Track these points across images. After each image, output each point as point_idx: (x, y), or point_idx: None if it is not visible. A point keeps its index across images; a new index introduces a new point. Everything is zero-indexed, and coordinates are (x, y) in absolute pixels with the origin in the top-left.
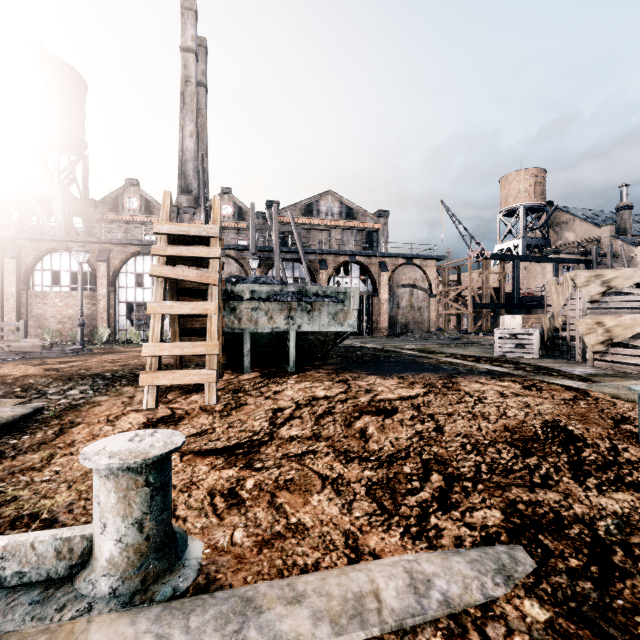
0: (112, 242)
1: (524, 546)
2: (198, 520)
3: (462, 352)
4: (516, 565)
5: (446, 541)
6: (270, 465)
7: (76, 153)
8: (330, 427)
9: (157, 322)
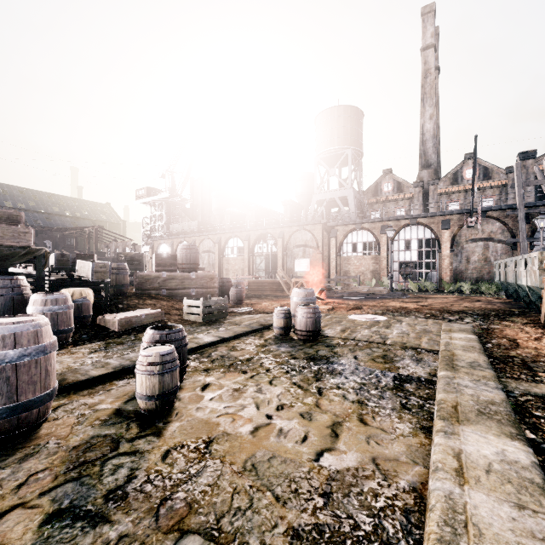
0: (390, 219)
1: None
2: None
3: None
4: None
5: None
6: None
7: (355, 163)
8: None
9: None
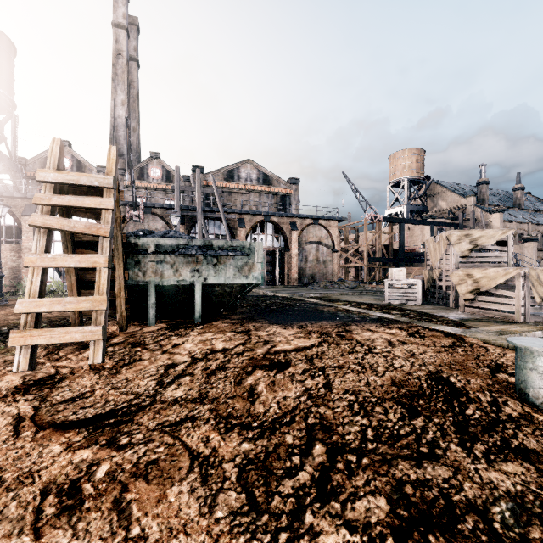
0: None
1: None
2: (4, 542)
3: (358, 300)
4: None
5: None
6: (138, 440)
7: (5, 112)
8: (219, 385)
9: (36, 276)
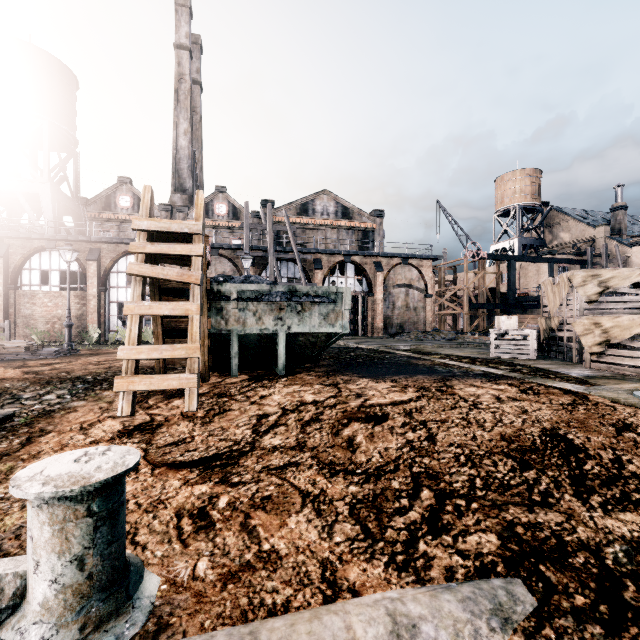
0: (103, 241)
1: (523, 579)
2: (159, 547)
3: (457, 353)
4: (514, 604)
5: (436, 573)
6: (248, 479)
7: (67, 150)
8: (316, 435)
9: (134, 323)
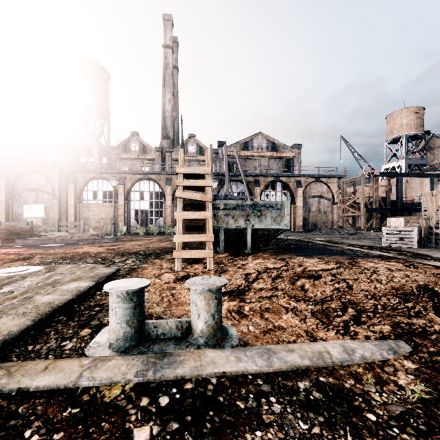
0: (126, 173)
1: (404, 341)
2: (228, 321)
3: (358, 243)
4: (399, 348)
5: (360, 337)
6: (254, 301)
7: (103, 118)
8: (282, 284)
9: (180, 223)
